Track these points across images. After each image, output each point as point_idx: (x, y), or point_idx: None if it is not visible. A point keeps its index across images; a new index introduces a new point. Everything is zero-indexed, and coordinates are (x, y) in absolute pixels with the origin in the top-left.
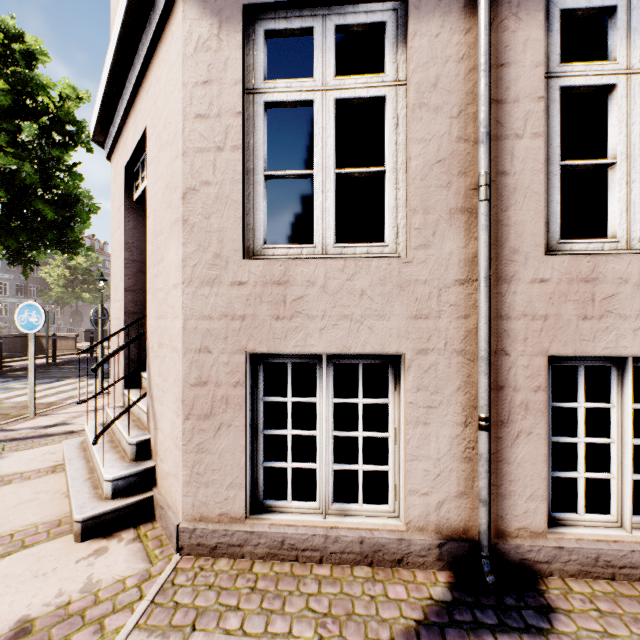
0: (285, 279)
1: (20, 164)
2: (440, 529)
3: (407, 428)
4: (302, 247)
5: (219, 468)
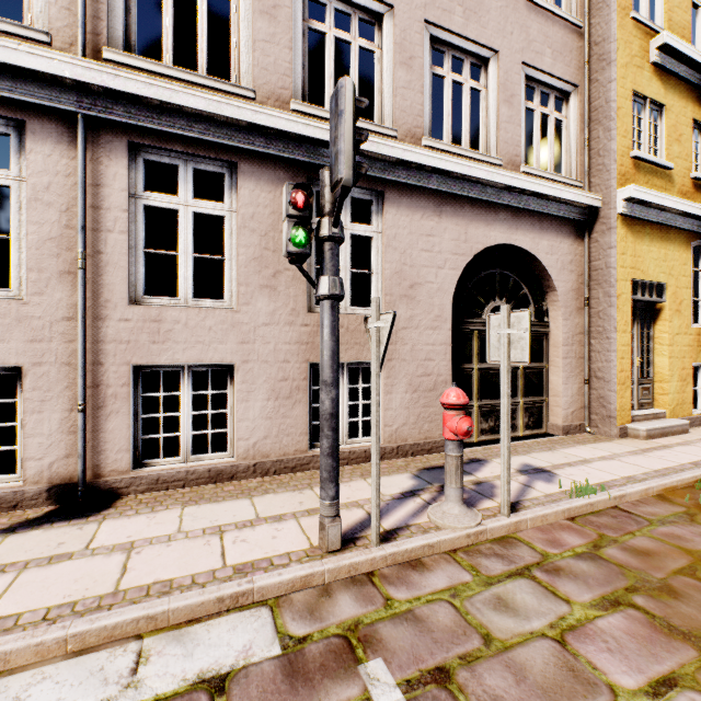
0: None
1: None
2: (52, 480)
3: (25, 416)
4: None
5: None
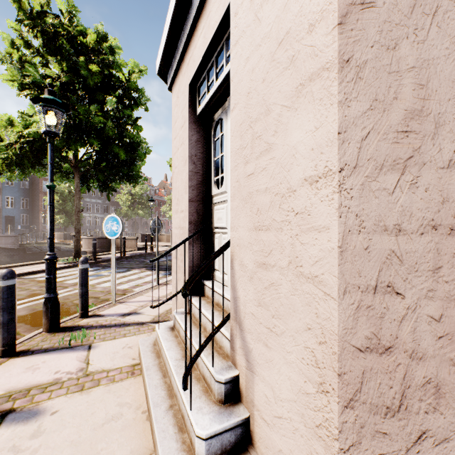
0: None
1: (106, 122)
2: None
3: None
4: None
5: None
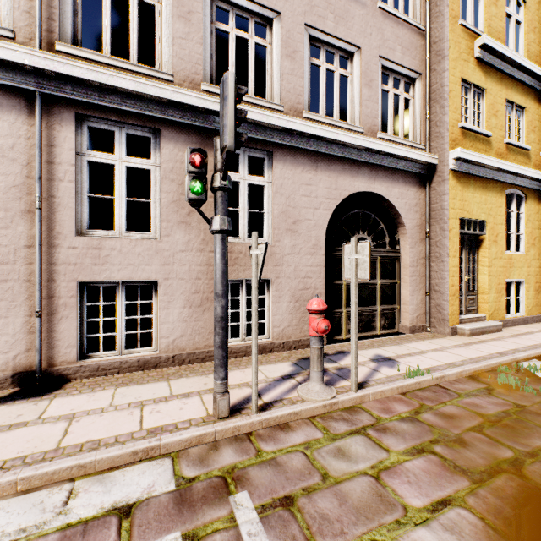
0: None
1: None
2: (16, 369)
3: None
4: None
5: None
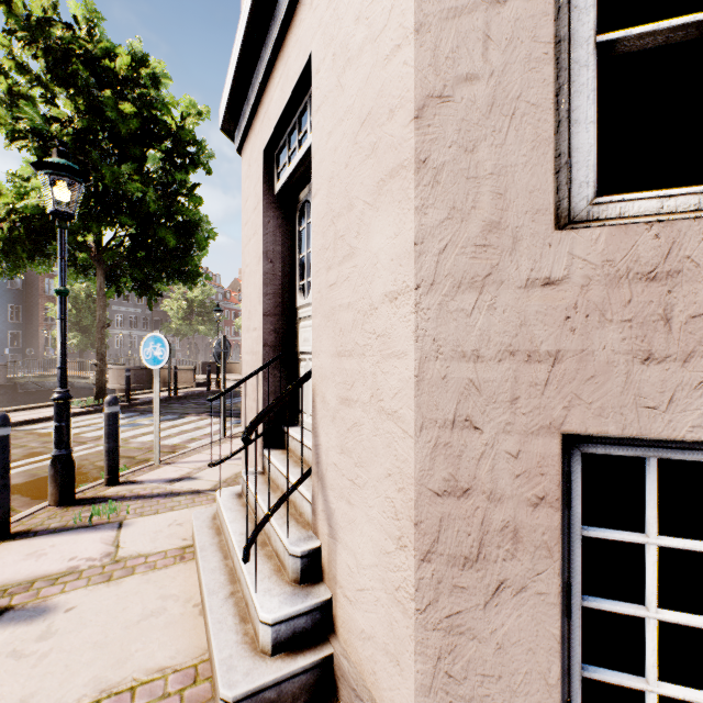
0: (668, 267)
1: (145, 191)
2: None
3: None
4: (700, 192)
5: (496, 674)
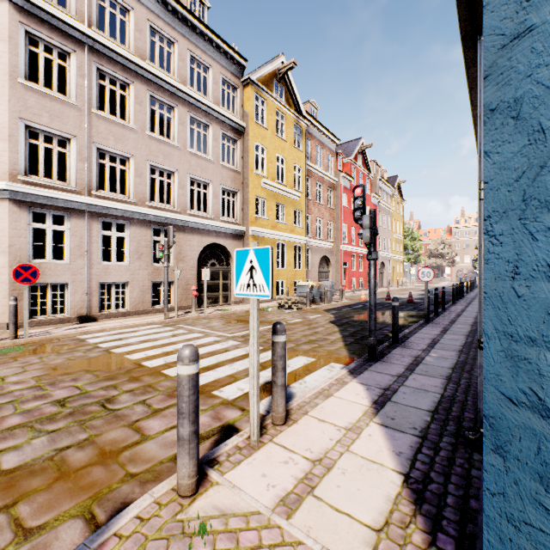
0: (40, 267)
1: None
2: (78, 315)
3: (71, 296)
4: (44, 260)
5: (21, 309)
